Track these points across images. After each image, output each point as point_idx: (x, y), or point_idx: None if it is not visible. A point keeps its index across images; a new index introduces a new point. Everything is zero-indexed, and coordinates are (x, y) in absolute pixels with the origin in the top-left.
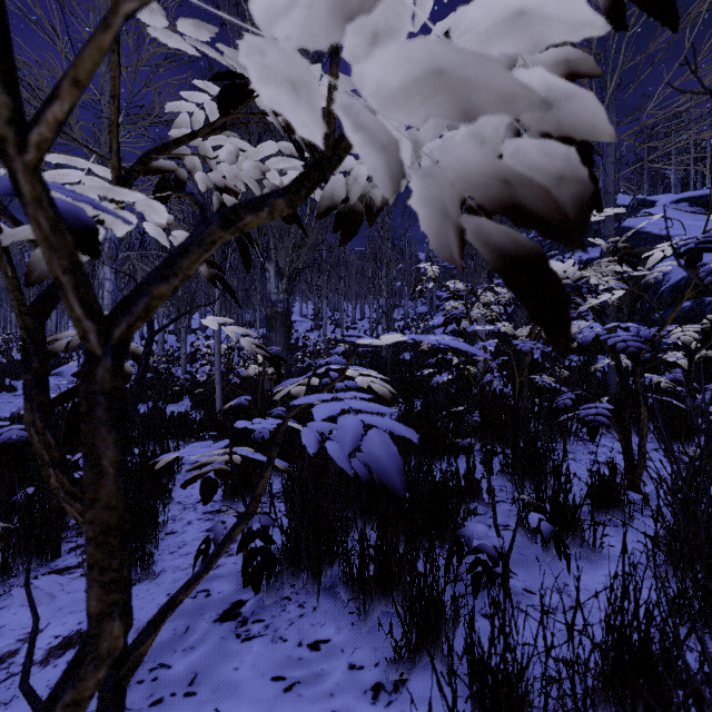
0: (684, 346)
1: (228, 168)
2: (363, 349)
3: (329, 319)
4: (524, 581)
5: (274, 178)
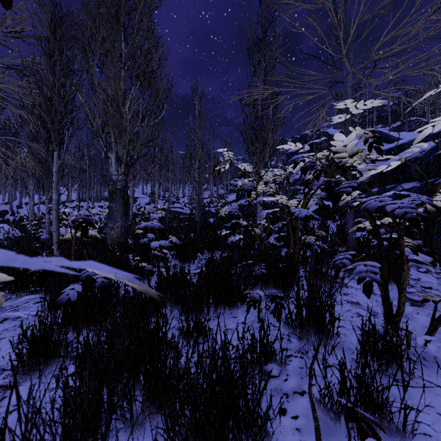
0: (428, 213)
1: None
2: (183, 216)
3: (162, 196)
4: None
5: None
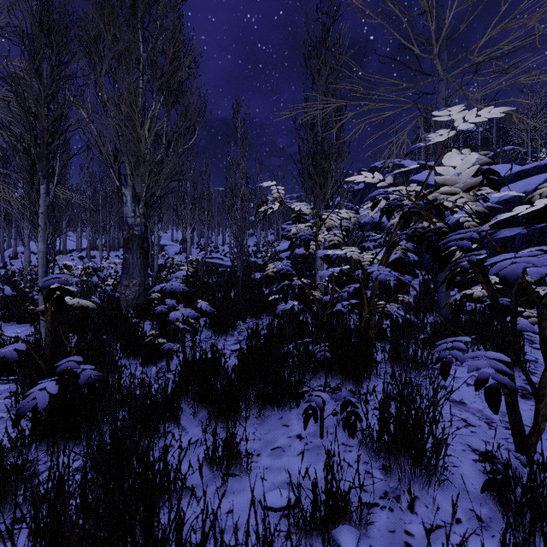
0: None
1: None
2: (222, 269)
3: (196, 244)
4: None
5: None
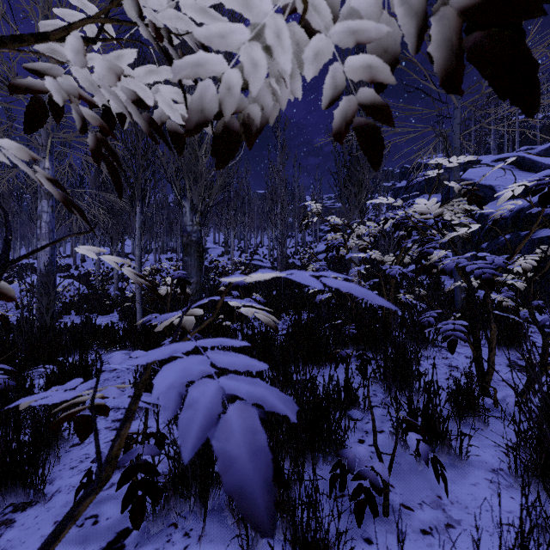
0: (524, 272)
1: (82, 74)
2: None
3: (237, 246)
4: (401, 494)
5: (147, 97)
